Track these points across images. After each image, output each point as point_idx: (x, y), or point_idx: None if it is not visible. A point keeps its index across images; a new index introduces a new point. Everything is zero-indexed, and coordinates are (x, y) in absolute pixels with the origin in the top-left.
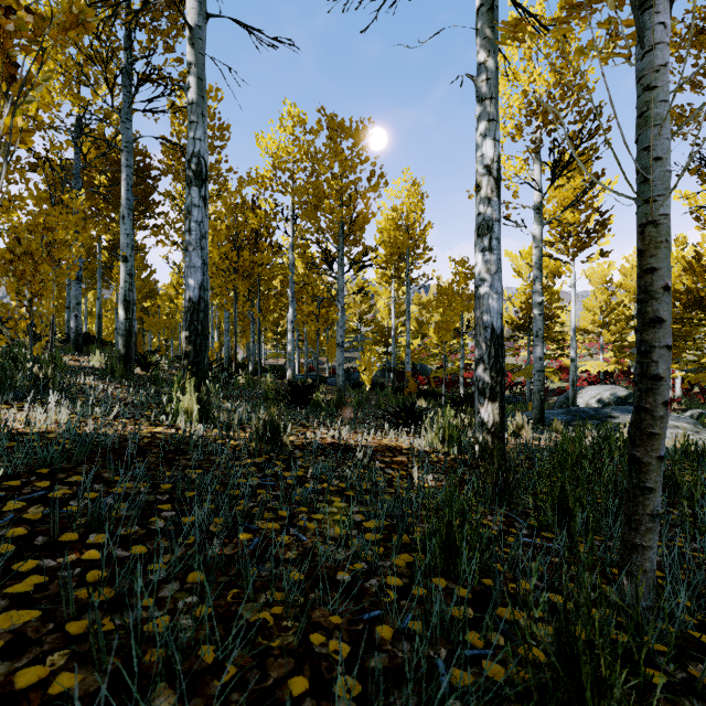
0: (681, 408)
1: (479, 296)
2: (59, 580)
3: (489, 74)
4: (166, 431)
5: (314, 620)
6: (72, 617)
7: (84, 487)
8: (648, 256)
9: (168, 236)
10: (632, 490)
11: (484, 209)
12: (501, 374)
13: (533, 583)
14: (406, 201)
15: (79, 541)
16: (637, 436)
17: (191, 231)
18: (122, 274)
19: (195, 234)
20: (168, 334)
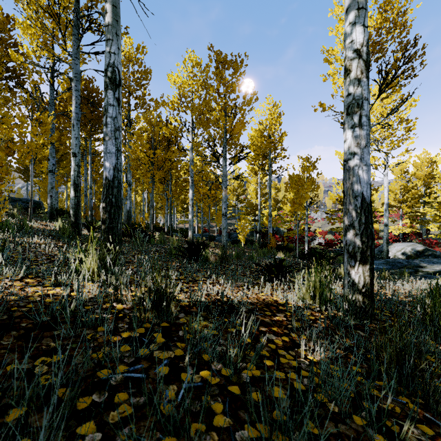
0: None
1: (348, 168)
2: None
3: None
4: (59, 293)
5: None
6: None
7: None
8: None
9: None
10: None
11: (354, 89)
12: (371, 239)
13: None
14: (269, 117)
15: None
16: None
17: (107, 124)
18: (73, 165)
19: (110, 127)
20: None
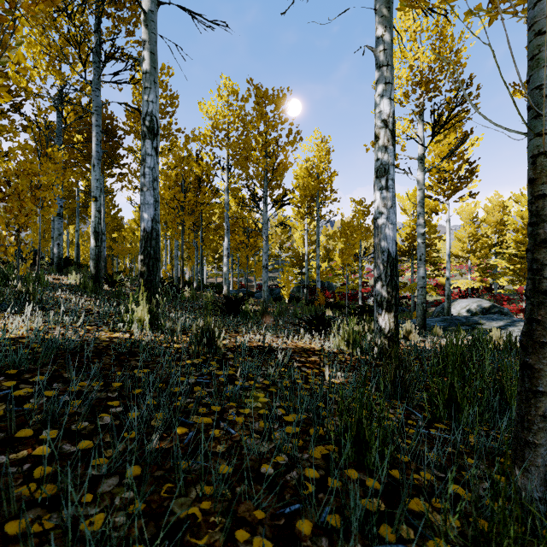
0: None
1: (377, 226)
2: (7, 477)
3: (385, 45)
4: (121, 336)
5: (240, 515)
6: (13, 515)
7: (45, 385)
8: (539, 183)
9: (131, 182)
10: (525, 393)
11: (382, 155)
12: (395, 290)
13: (449, 490)
14: (316, 154)
15: (34, 436)
16: (529, 344)
17: (145, 175)
18: (93, 210)
19: (149, 177)
20: (131, 259)
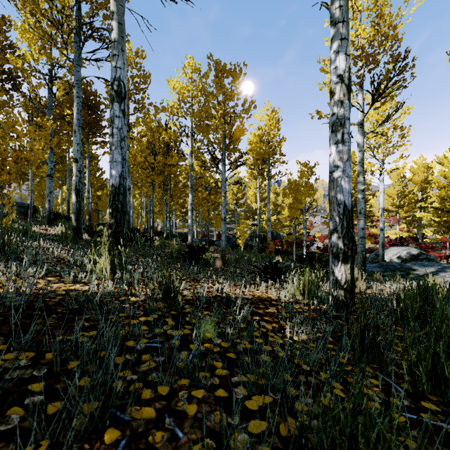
0: None
1: (333, 179)
2: None
3: (341, 2)
4: (80, 289)
5: None
6: None
7: None
8: None
9: None
10: None
11: (338, 109)
12: (352, 241)
13: None
14: (267, 123)
15: None
16: None
17: (113, 135)
18: (74, 170)
19: (116, 137)
20: None
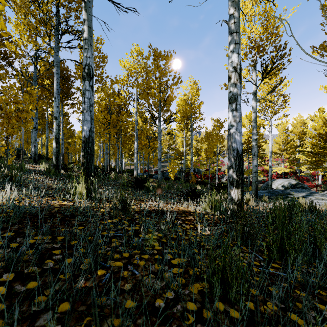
0: (321, 189)
1: (230, 134)
2: None
3: (235, 20)
4: (68, 204)
5: None
6: None
7: (11, 239)
8: None
9: (79, 109)
10: None
11: (233, 89)
12: (242, 174)
13: None
14: (190, 91)
15: None
16: None
17: (85, 102)
18: (55, 125)
19: (87, 104)
20: (79, 155)
